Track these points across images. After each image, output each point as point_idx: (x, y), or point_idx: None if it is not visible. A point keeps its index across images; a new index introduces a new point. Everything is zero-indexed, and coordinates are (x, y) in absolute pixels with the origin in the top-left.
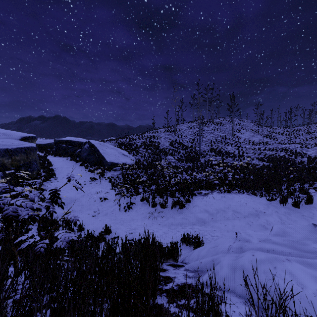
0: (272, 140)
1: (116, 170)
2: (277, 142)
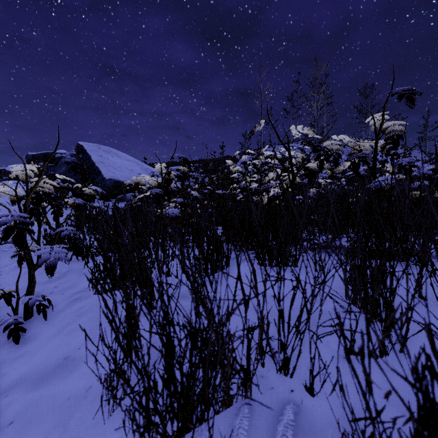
0: None
1: (124, 198)
2: None
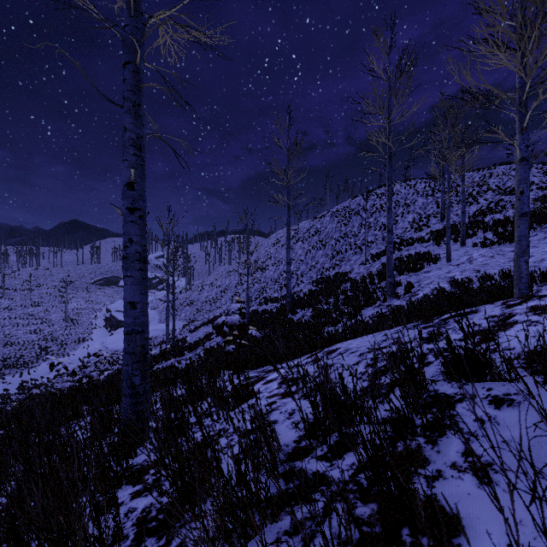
0: (13, 302)
1: None
2: (18, 304)
